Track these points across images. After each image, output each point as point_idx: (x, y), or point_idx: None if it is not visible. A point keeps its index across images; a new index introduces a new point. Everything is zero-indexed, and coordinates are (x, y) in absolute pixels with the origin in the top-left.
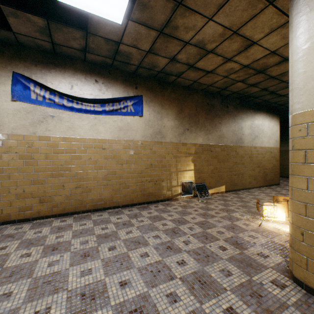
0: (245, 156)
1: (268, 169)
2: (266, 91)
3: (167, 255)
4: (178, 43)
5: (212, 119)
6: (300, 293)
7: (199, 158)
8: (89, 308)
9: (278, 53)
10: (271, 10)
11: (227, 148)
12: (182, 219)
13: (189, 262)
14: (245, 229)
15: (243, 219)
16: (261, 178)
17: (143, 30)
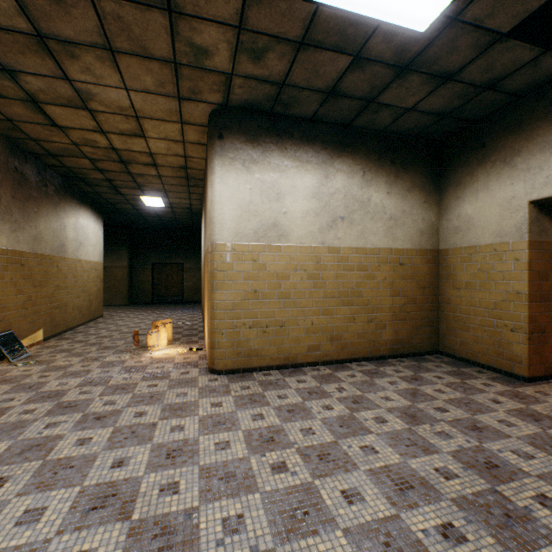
0: (70, 275)
1: (94, 294)
2: (109, 183)
3: (113, 422)
4: (52, 68)
5: (25, 203)
6: (225, 377)
7: (3, 278)
8: (128, 497)
9: (155, 157)
10: (179, 127)
11: (48, 260)
12: (46, 393)
13: (146, 409)
14: (144, 365)
15: (127, 359)
16: (87, 309)
17: (7, 3)
